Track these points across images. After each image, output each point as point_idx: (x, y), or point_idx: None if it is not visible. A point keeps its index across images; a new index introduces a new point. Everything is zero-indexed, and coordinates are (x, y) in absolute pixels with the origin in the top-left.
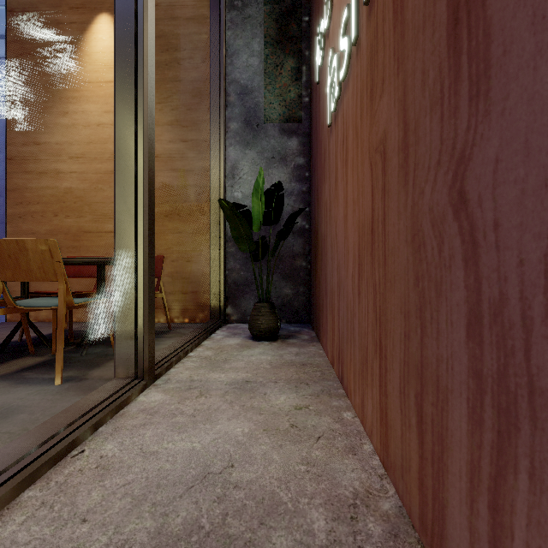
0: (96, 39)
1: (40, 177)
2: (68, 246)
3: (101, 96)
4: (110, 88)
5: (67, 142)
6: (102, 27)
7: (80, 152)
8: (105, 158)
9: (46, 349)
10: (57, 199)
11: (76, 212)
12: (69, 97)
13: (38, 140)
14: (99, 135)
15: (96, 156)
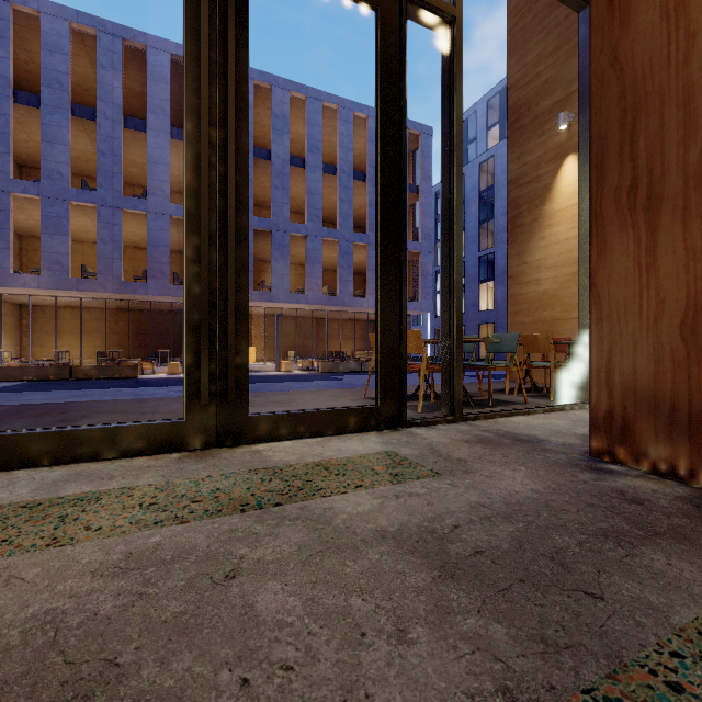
0: (564, 177)
1: (527, 285)
2: (545, 330)
3: (568, 218)
4: (574, 210)
5: (543, 258)
6: (568, 166)
7: (552, 263)
8: (571, 264)
9: (539, 392)
10: (537, 299)
11: (550, 306)
12: (545, 226)
13: (526, 261)
14: (566, 247)
15: (564, 263)
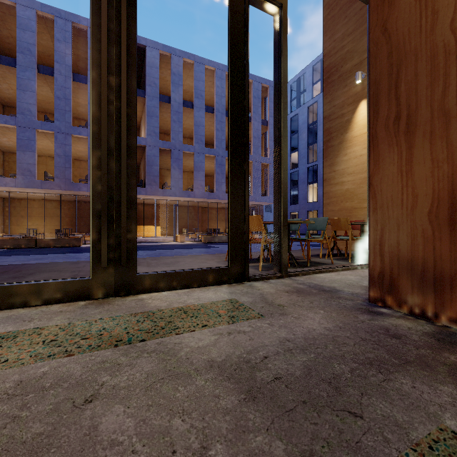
0: (359, 115)
1: (335, 186)
2: (347, 215)
3: (362, 141)
4: (366, 136)
5: (346, 168)
6: (362, 107)
7: (352, 171)
8: (364, 171)
9: (342, 256)
10: (342, 195)
11: (350, 199)
12: (347, 146)
13: (335, 170)
14: (361, 161)
15: (359, 171)
